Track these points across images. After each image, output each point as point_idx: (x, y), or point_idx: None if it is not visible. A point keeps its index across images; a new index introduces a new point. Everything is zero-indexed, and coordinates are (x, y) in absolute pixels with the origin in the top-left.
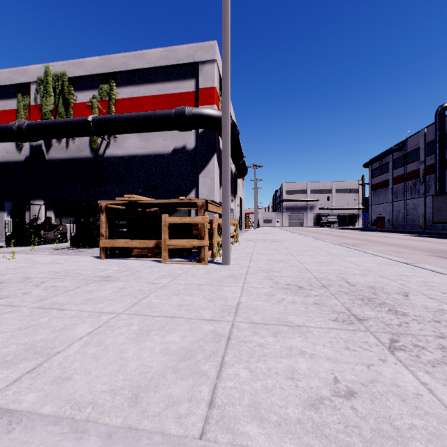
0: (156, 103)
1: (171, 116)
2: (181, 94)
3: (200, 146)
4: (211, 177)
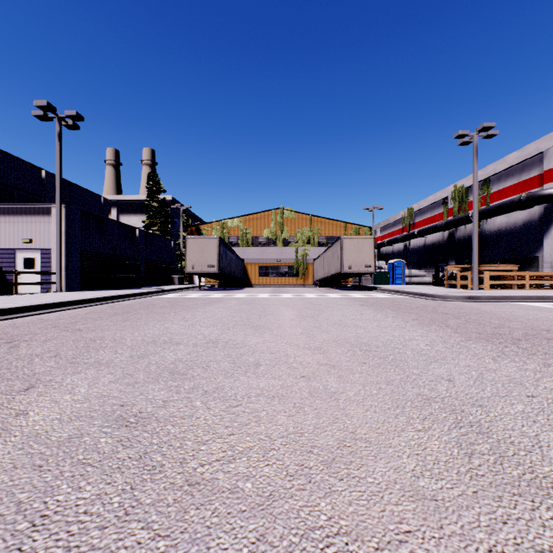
0: (514, 190)
1: (512, 204)
2: (532, 178)
3: (544, 215)
4: (552, 239)
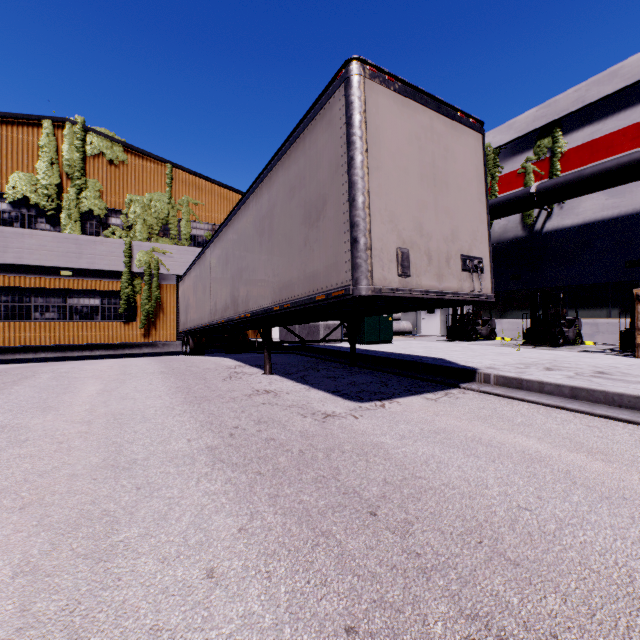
0: (638, 134)
1: None
2: None
3: None
4: None
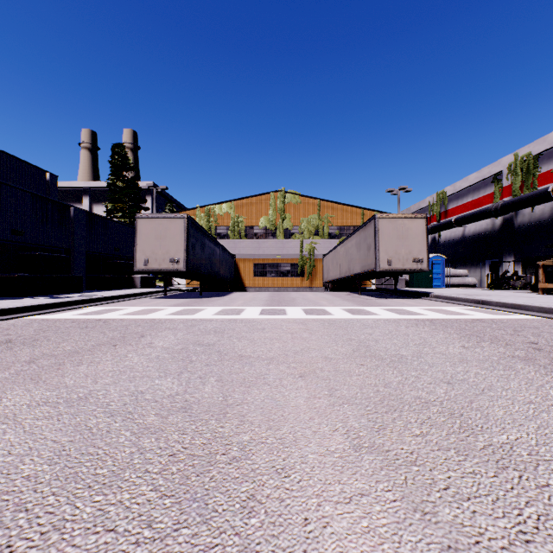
0: None
1: None
2: None
3: None
4: None
